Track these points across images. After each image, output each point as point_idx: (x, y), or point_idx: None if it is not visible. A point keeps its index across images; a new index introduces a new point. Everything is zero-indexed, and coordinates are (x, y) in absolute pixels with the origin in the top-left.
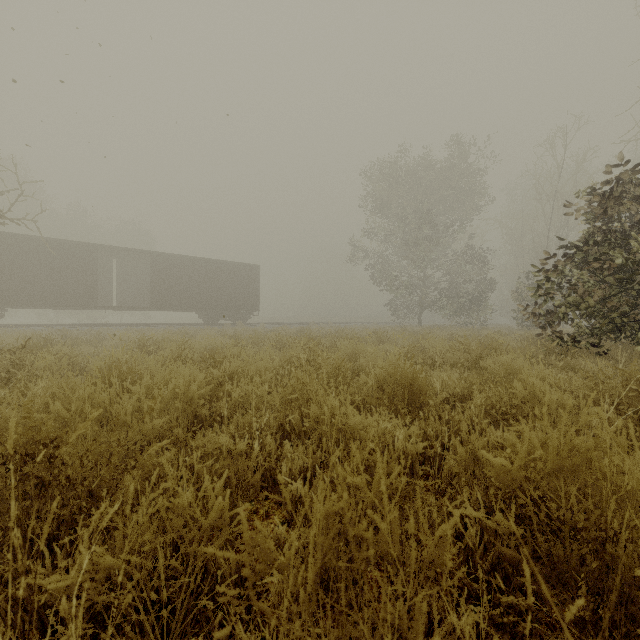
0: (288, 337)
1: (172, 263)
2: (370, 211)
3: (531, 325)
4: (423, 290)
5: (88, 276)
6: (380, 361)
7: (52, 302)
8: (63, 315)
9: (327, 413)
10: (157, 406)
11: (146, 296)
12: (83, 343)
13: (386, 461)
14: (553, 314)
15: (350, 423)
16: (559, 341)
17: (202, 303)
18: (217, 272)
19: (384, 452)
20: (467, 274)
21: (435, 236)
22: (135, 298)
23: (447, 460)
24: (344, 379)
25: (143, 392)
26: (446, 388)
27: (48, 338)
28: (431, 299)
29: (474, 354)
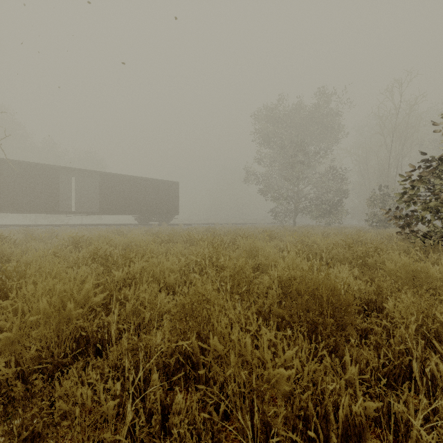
0: (197, 235)
1: (115, 180)
2: (259, 142)
3: (379, 225)
4: (297, 200)
5: (52, 189)
6: (280, 261)
7: (25, 208)
8: (40, 218)
9: (234, 359)
10: (11, 335)
11: (96, 204)
12: (33, 240)
13: (325, 438)
14: (411, 217)
15: (269, 376)
16: (424, 239)
17: (137, 209)
18: (148, 187)
19: (322, 424)
20: (329, 188)
21: (305, 161)
22: (88, 205)
23: (414, 433)
24: (247, 281)
25: (9, 310)
26: (349, 290)
27: (1, 236)
28: (303, 206)
29: (360, 252)
